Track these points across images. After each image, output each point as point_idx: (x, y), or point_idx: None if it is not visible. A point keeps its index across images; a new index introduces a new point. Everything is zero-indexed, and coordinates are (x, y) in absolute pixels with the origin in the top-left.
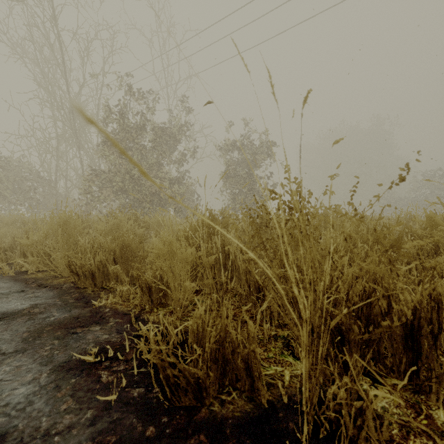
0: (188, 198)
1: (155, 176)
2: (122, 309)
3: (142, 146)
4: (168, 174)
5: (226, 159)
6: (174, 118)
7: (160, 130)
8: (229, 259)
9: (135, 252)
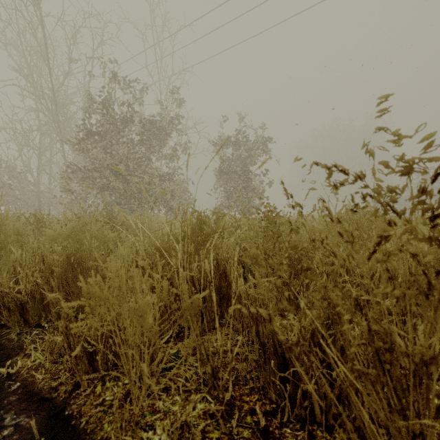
0: (180, 195)
1: (143, 172)
2: (42, 383)
3: (130, 140)
4: (158, 170)
5: (220, 155)
6: (164, 111)
7: (149, 123)
8: (227, 282)
9: (90, 270)
